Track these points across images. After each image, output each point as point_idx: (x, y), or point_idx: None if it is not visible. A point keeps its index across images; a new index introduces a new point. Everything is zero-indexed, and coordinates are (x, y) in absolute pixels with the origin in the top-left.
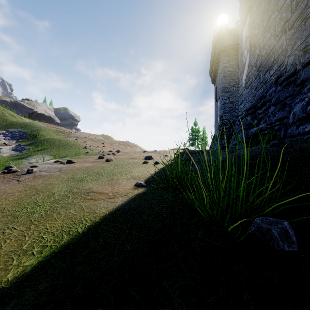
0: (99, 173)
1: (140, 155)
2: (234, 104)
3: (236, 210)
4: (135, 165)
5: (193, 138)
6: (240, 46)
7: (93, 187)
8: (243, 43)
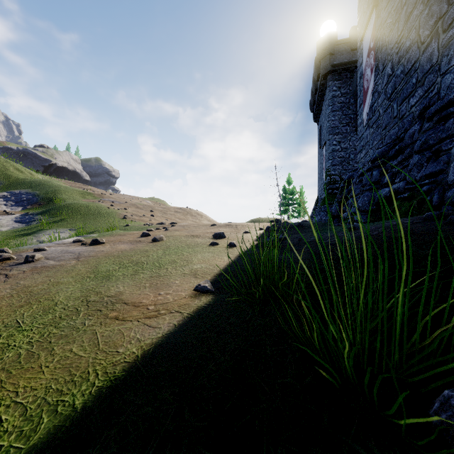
0: (139, 263)
1: (206, 231)
2: (347, 152)
3: (391, 359)
4: (198, 248)
5: (285, 203)
6: (360, 63)
7: (124, 292)
8: (365, 59)
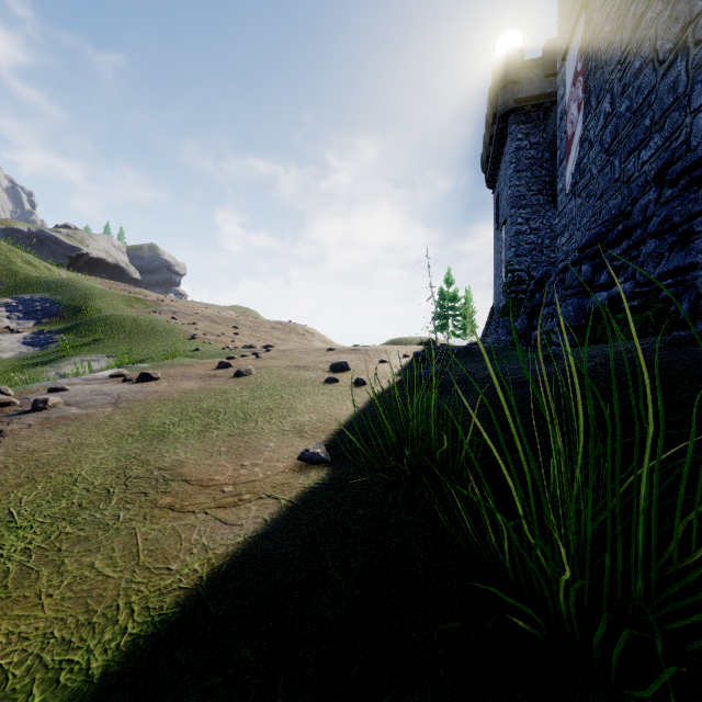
0: (212, 412)
1: (320, 359)
2: (540, 236)
3: (632, 589)
4: (307, 388)
5: (443, 314)
6: (560, 97)
7: (185, 461)
8: (568, 89)
